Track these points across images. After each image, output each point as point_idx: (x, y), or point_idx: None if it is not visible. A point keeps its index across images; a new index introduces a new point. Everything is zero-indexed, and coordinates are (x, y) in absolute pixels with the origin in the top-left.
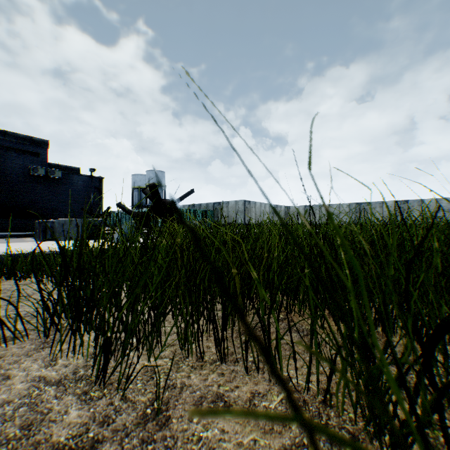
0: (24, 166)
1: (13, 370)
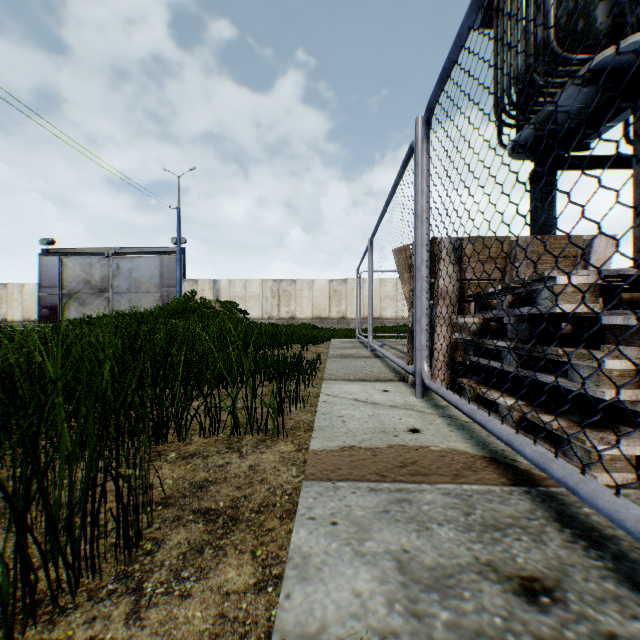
0: None
1: None
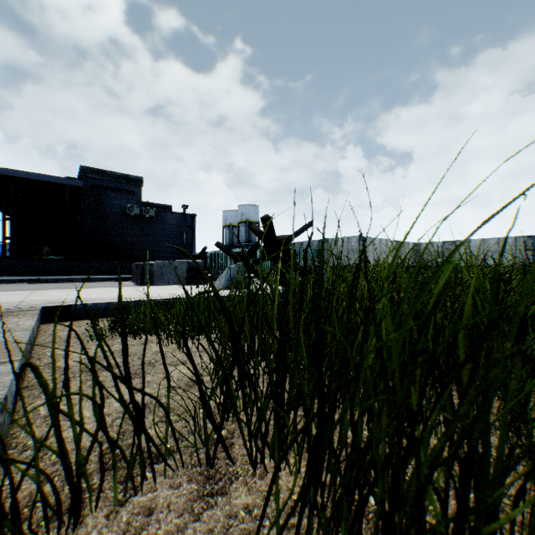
0: (120, 206)
1: None
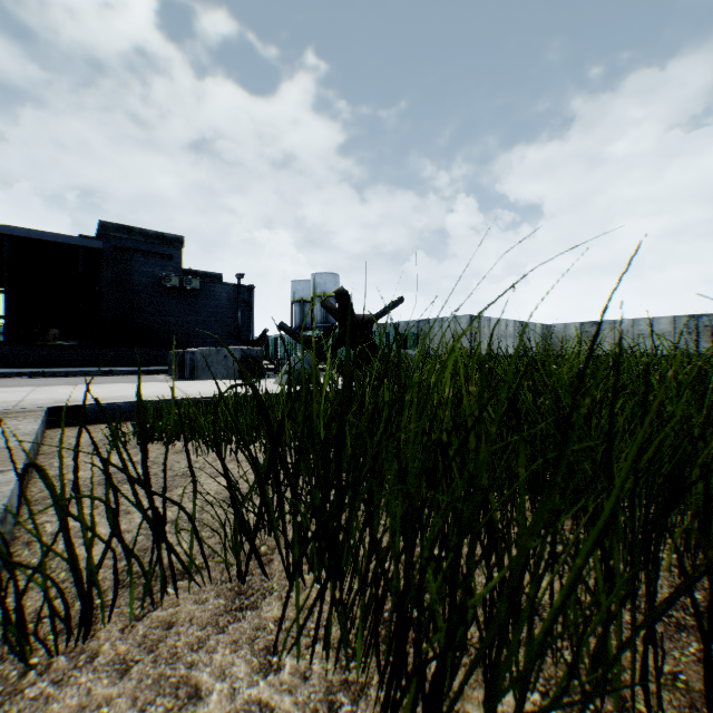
0: (153, 275)
1: (201, 670)
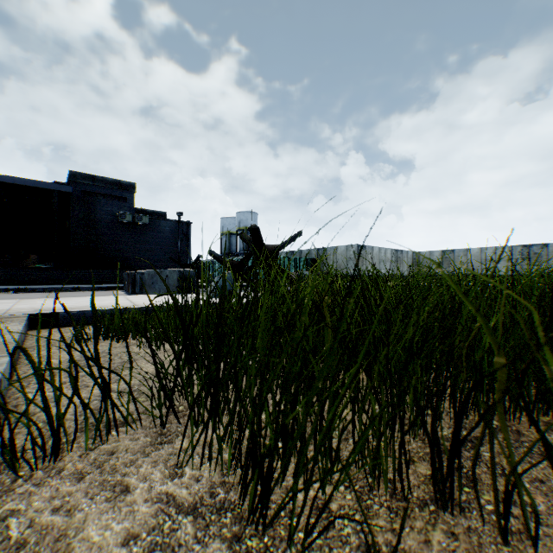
0: (112, 213)
1: (131, 477)
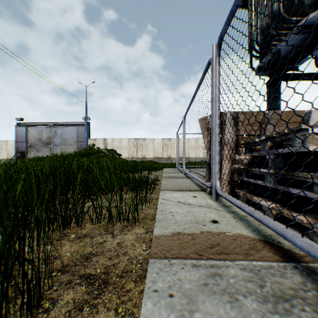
0: None
1: None
